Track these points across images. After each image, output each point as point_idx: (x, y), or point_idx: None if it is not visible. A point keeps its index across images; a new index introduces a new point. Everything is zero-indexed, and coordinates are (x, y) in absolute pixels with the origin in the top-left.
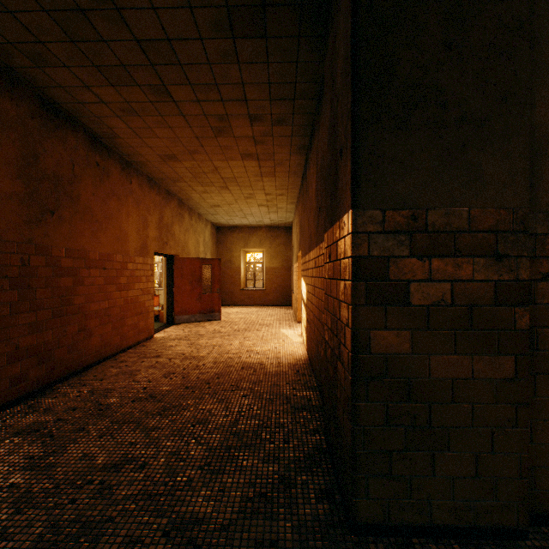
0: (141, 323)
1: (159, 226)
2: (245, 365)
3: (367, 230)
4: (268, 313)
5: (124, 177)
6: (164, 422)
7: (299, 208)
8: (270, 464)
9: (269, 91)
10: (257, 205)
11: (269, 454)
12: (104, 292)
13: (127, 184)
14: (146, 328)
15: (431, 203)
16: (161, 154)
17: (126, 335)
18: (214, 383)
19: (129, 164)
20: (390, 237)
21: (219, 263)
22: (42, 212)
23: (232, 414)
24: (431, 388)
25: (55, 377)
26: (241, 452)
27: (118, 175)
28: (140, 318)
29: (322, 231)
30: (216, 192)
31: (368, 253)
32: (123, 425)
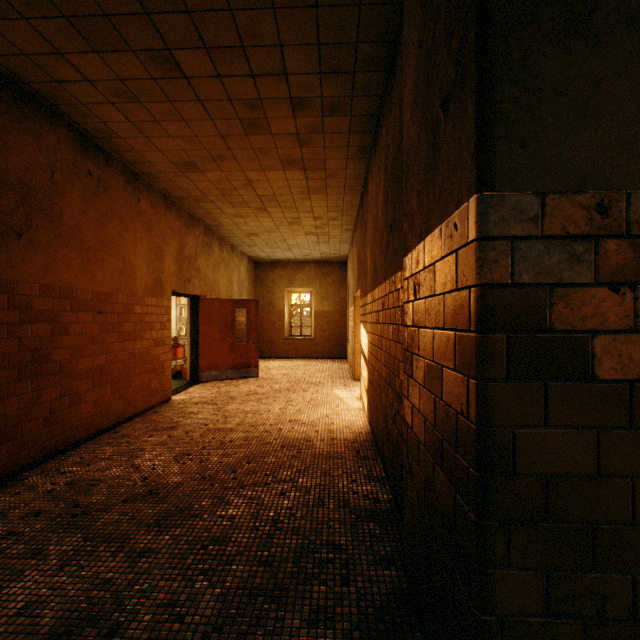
0: (153, 383)
1: (179, 259)
2: (287, 443)
3: (509, 233)
4: (317, 368)
5: (130, 192)
6: (162, 540)
7: (357, 236)
8: (320, 630)
9: (319, 58)
10: (304, 233)
11: (319, 607)
12: (99, 344)
13: (133, 201)
14: (160, 389)
15: (638, 179)
16: (177, 162)
17: (132, 400)
18: (241, 470)
19: (137, 176)
20: (555, 246)
21: (256, 306)
22: (2, 233)
23: (264, 526)
24: (638, 543)
25: (23, 462)
26: (274, 603)
27: (121, 189)
28: (152, 377)
29: (396, 256)
30: (252, 216)
31: (511, 278)
32: (100, 546)
